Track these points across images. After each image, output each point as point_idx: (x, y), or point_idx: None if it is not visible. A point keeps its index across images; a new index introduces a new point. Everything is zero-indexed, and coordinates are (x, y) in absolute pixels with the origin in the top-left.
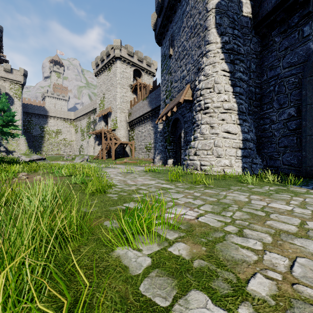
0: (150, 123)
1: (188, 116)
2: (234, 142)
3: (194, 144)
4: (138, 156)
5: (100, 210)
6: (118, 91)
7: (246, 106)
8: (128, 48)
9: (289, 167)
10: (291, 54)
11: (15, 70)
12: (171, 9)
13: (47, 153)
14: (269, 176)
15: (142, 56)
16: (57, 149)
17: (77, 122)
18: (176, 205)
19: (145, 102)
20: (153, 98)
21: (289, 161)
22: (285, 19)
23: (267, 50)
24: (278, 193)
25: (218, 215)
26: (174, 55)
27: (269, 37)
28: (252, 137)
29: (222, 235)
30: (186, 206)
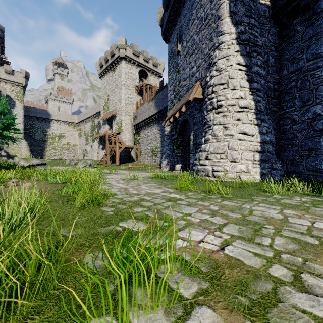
0: (156, 126)
1: (198, 117)
2: (251, 144)
3: (206, 147)
4: (144, 161)
5: (86, 232)
6: (122, 92)
7: (264, 104)
8: (134, 47)
9: (314, 172)
10: (316, 44)
11: (16, 71)
12: (179, 1)
13: (50, 158)
14: (297, 184)
15: (148, 56)
16: (61, 154)
17: (81, 125)
18: (190, 224)
19: (152, 104)
20: (159, 99)
21: (315, 166)
22: (310, 5)
23: (288, 41)
24: (316, 206)
25: (252, 243)
26: (182, 51)
27: (290, 27)
28: (271, 139)
29: (270, 287)
30: (202, 226)
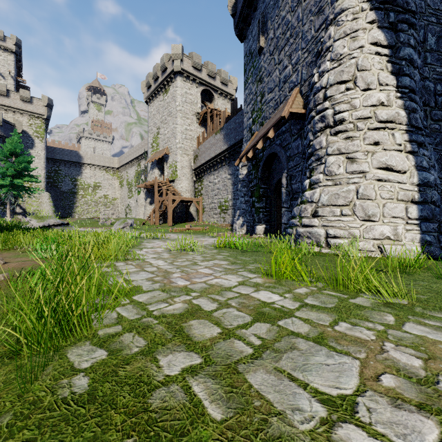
0: (226, 169)
1: (295, 147)
2: (400, 188)
3: (313, 194)
4: (208, 220)
5: None
6: (178, 122)
7: (422, 116)
8: (194, 57)
9: None
10: None
11: (36, 98)
12: None
13: (81, 216)
14: None
15: (214, 70)
16: (95, 211)
17: (122, 171)
18: None
19: (219, 136)
20: (231, 129)
21: None
22: None
23: None
24: None
25: None
26: (267, 46)
27: None
28: (436, 179)
29: None
30: None
